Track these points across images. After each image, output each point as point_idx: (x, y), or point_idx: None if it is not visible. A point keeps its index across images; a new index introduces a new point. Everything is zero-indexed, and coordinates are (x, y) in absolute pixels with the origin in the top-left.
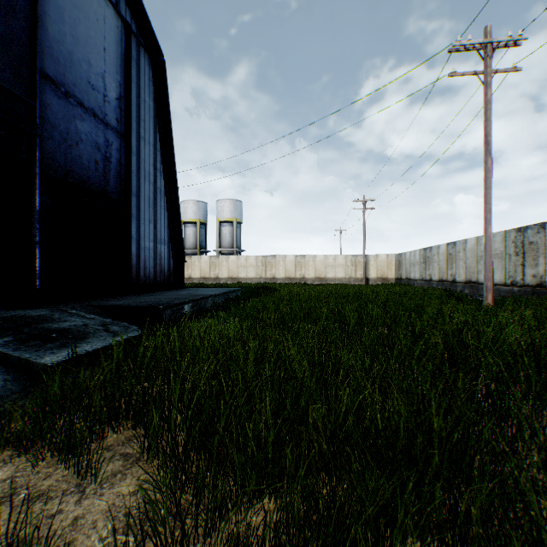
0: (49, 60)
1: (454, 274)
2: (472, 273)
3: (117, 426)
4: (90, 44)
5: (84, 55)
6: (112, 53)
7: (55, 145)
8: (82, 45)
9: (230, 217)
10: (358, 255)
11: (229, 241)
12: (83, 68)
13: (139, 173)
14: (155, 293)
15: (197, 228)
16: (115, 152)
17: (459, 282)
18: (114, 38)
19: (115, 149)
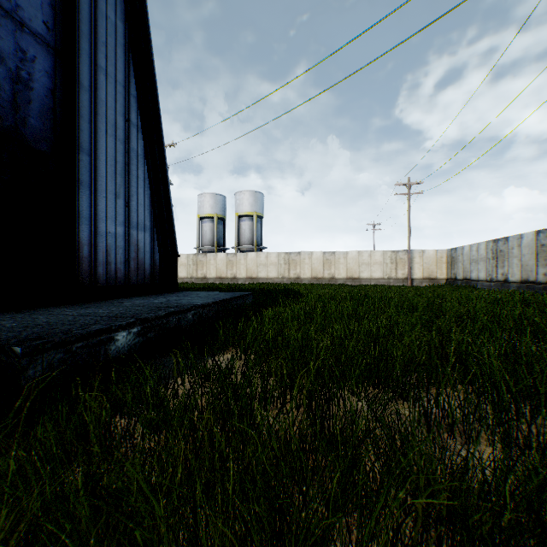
0: None
1: None
2: None
3: None
4: None
5: None
6: None
7: None
8: None
9: (249, 211)
10: (399, 251)
11: (249, 237)
12: None
13: (96, 120)
14: (115, 301)
15: (214, 224)
16: (42, 75)
17: None
18: None
19: (42, 71)
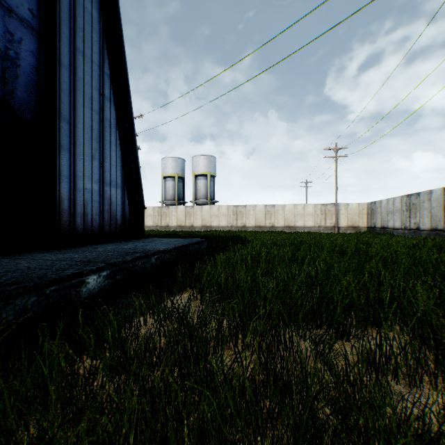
0: None
1: None
2: None
3: None
4: None
5: None
6: None
7: None
8: None
9: (204, 171)
10: (328, 204)
11: (203, 193)
12: None
13: (75, 94)
14: (90, 247)
15: (175, 182)
16: (28, 55)
17: None
18: None
19: (28, 51)
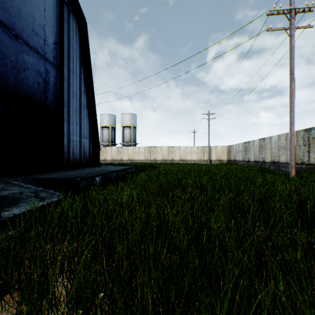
0: (3, 11)
1: (263, 157)
2: (275, 156)
3: (2, 303)
4: (34, 5)
5: (29, 11)
6: (50, 13)
7: (8, 70)
8: (28, 5)
9: (129, 124)
10: (205, 146)
11: (128, 138)
12: (29, 20)
13: (69, 92)
14: (79, 169)
15: (109, 130)
16: (52, 78)
17: (267, 162)
18: (51, 3)
19: (52, 76)
